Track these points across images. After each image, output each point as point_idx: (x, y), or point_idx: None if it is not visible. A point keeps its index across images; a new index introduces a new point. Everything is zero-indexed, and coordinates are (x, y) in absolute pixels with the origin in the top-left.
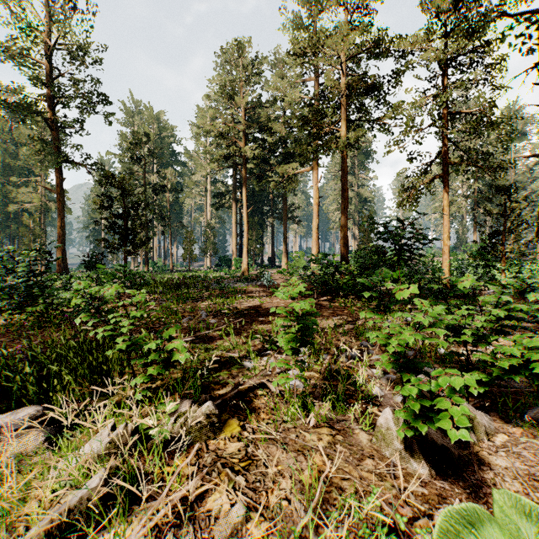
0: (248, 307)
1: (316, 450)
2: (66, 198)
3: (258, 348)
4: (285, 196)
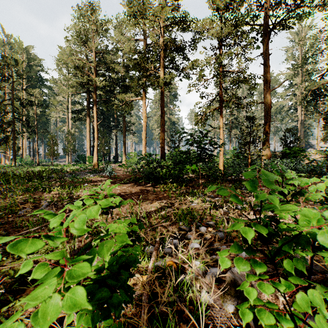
0: (90, 195)
1: None
2: None
3: (85, 243)
4: (124, 116)
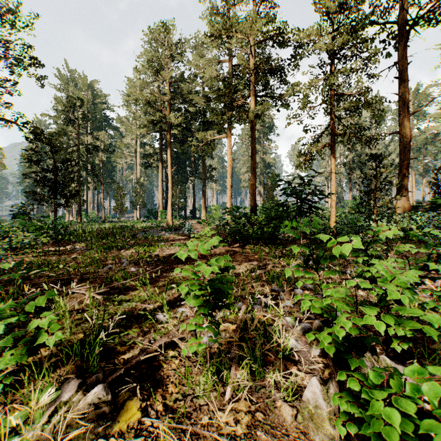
0: (169, 254)
1: (233, 440)
2: (0, 153)
3: (175, 297)
4: (204, 159)
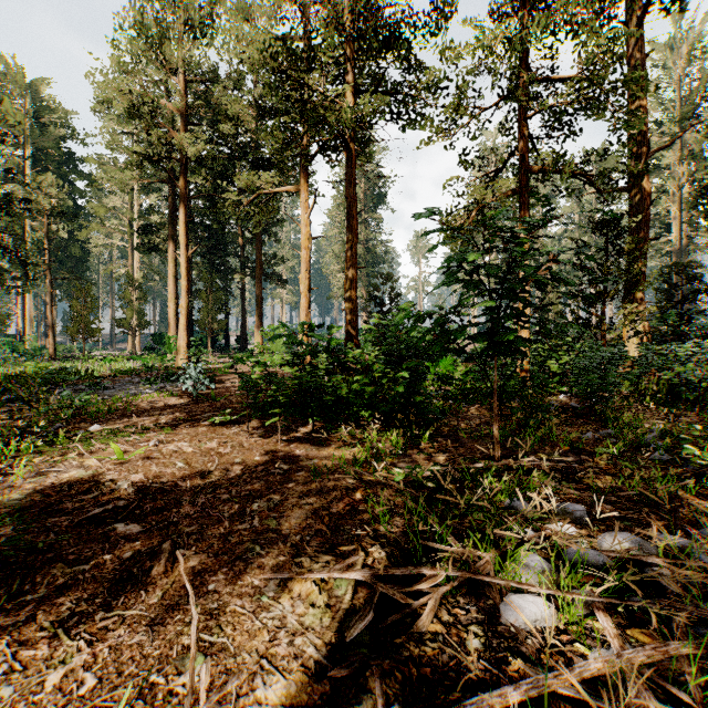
0: (39, 494)
1: None
2: None
3: None
4: (259, 238)
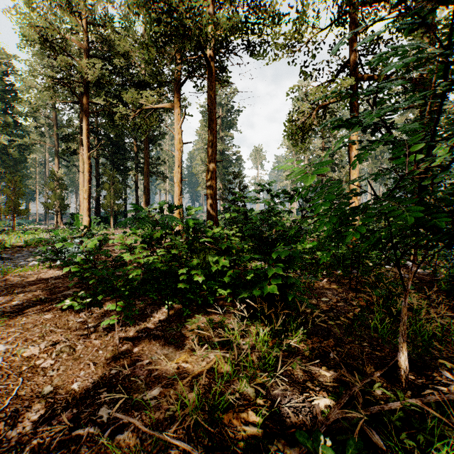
0: None
1: None
2: None
3: None
4: (146, 145)
